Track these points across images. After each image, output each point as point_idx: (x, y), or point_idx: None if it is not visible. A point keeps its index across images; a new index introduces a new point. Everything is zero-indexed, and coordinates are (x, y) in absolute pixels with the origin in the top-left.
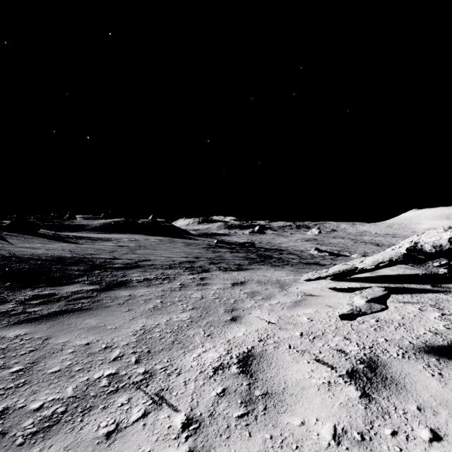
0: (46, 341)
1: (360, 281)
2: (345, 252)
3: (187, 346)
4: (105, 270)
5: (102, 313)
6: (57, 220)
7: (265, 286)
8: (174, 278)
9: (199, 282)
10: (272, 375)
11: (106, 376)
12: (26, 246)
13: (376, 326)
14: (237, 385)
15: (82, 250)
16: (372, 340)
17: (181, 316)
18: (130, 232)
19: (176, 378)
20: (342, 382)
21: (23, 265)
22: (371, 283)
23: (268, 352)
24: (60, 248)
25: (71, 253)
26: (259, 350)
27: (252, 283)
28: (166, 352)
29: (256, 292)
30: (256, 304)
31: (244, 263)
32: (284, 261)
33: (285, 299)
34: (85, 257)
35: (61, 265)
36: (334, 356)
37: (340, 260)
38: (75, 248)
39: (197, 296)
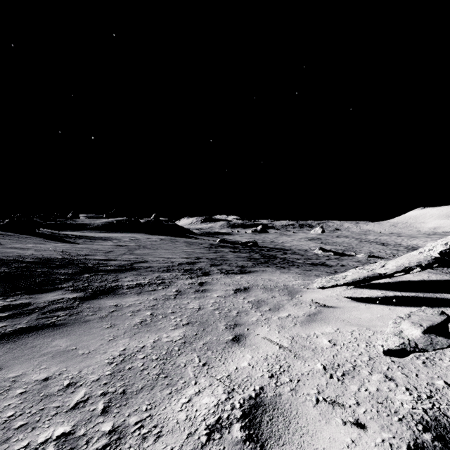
0: None
1: (381, 288)
2: (350, 252)
3: (175, 382)
4: (96, 273)
5: (77, 331)
6: (60, 219)
7: (271, 293)
8: (170, 283)
9: (197, 289)
10: (294, 448)
11: (55, 439)
12: (16, 246)
13: (423, 357)
14: None
15: (76, 250)
16: (426, 382)
17: (173, 334)
18: (132, 231)
19: (153, 447)
20: None
21: (3, 268)
22: (395, 291)
23: (284, 399)
24: (53, 249)
25: (63, 254)
26: (271, 395)
27: (257, 289)
28: (146, 393)
29: (262, 301)
30: (263, 316)
31: (248, 265)
32: (289, 262)
33: (296, 310)
34: (77, 258)
35: (47, 268)
36: (380, 412)
37: (346, 261)
38: (69, 248)
39: (194, 306)
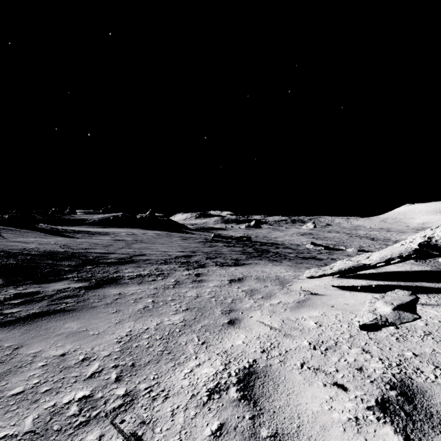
0: (16, 351)
1: (366, 278)
2: (341, 246)
3: (178, 357)
4: (97, 265)
5: (86, 315)
6: (57, 215)
7: (264, 283)
8: (169, 274)
9: (194, 279)
10: (282, 404)
11: (77, 400)
12: (19, 240)
13: (397, 335)
14: (238, 418)
15: (77, 244)
16: (397, 353)
17: (174, 318)
18: (128, 226)
19: (162, 405)
20: (374, 419)
21: (11, 260)
22: (379, 281)
23: (274, 369)
24: (54, 243)
25: (65, 248)
26: (262, 365)
27: (250, 280)
28: (153, 366)
29: (255, 290)
30: (256, 303)
31: (241, 258)
32: (281, 256)
33: (287, 298)
34: (78, 252)
35: (51, 261)
36: (355, 376)
37: (336, 255)
38: (70, 242)
39: (192, 294)
